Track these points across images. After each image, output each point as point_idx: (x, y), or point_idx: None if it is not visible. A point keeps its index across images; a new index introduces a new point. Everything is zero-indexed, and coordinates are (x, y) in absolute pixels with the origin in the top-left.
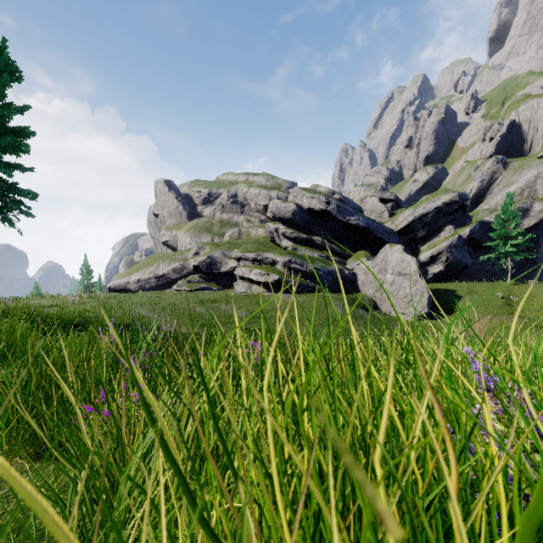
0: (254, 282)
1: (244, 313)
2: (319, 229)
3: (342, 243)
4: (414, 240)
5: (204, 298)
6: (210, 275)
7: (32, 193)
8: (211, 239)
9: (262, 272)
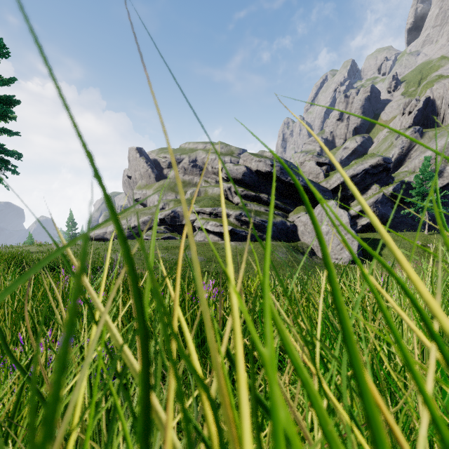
0: (211, 232)
1: (202, 258)
2: (265, 188)
3: (284, 200)
4: (345, 197)
5: (168, 245)
6: (174, 226)
7: (16, 152)
8: (175, 197)
9: (217, 224)
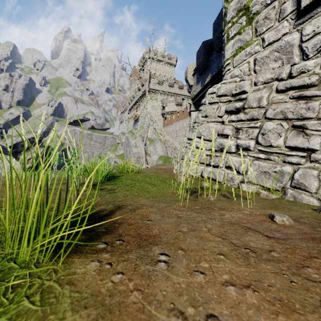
0: None
1: None
2: None
3: None
4: (17, 152)
5: None
6: None
7: None
8: None
9: None
